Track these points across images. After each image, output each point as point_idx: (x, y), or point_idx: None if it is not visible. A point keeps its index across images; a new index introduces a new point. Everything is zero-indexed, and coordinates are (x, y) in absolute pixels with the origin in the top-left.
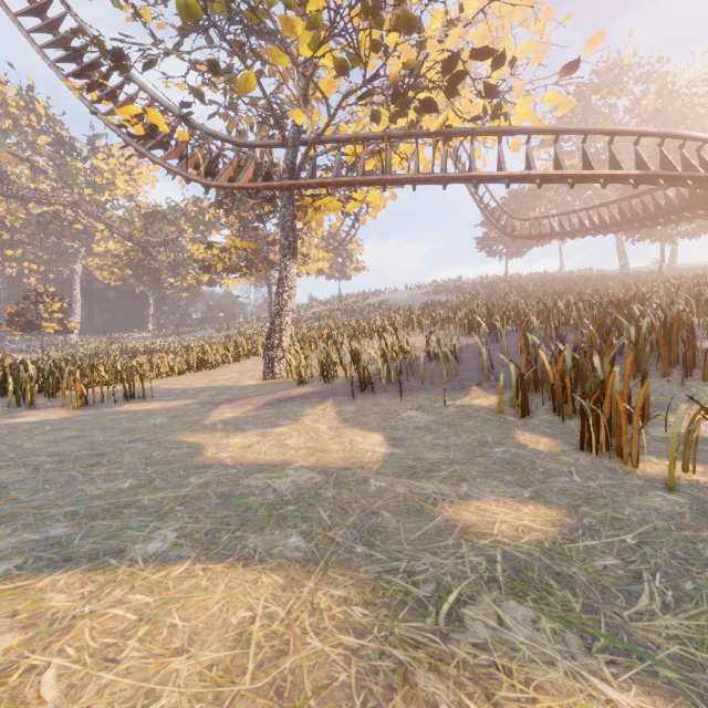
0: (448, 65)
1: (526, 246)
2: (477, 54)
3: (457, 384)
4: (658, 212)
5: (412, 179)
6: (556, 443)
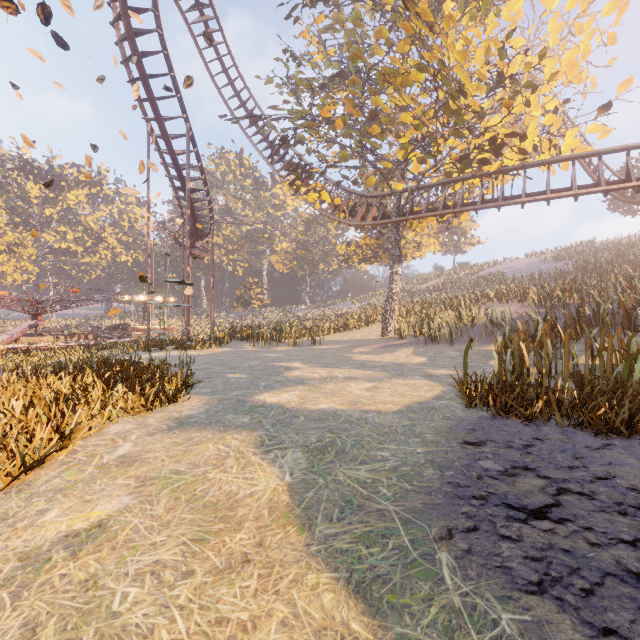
0: (492, 141)
1: None
2: (509, 135)
3: (489, 340)
4: None
5: (473, 209)
6: None
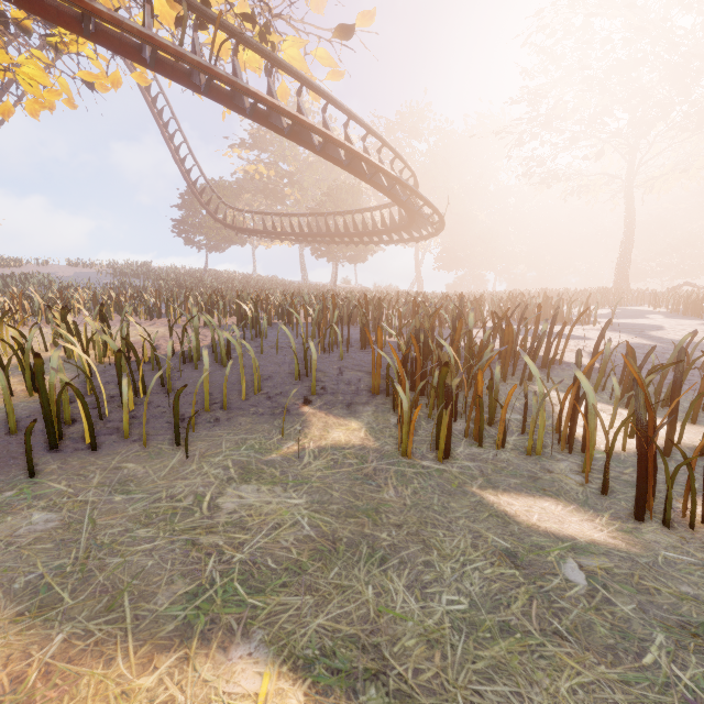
0: None
1: (227, 241)
2: None
3: (272, 404)
4: (357, 232)
5: (151, 40)
6: (574, 508)
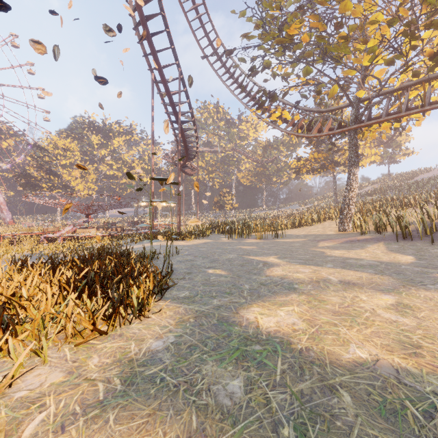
0: None
1: None
2: None
3: None
4: None
5: None
6: None
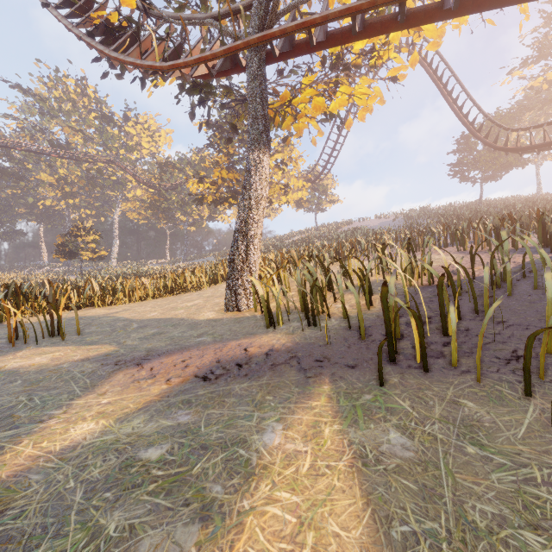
0: None
1: (504, 168)
2: None
3: None
4: None
5: None
6: None
